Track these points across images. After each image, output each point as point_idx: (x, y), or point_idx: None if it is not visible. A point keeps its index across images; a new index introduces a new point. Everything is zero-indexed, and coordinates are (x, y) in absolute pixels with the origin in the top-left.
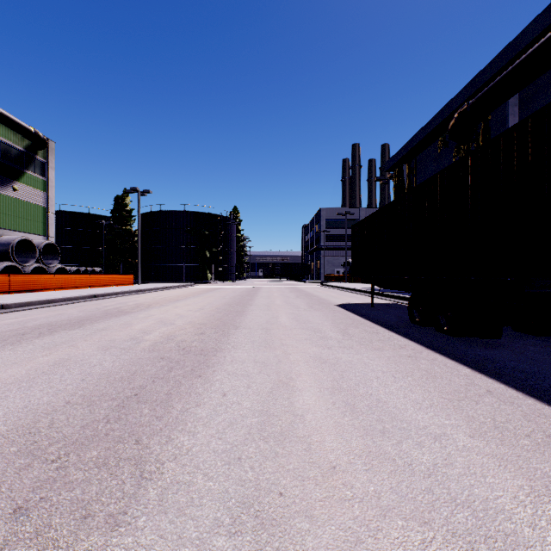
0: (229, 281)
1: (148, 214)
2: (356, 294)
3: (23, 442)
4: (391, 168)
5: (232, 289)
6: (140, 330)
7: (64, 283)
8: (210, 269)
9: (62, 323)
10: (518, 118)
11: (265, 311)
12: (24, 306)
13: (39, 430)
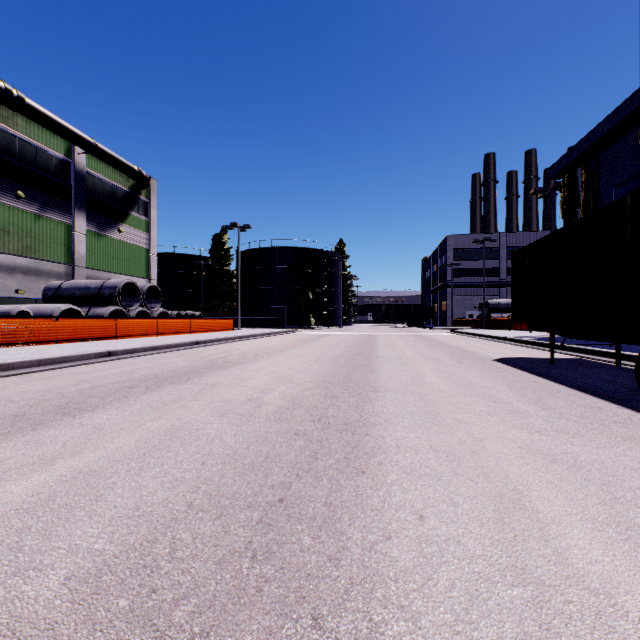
0: (335, 326)
1: (246, 253)
2: (510, 344)
3: (136, 587)
4: (557, 174)
5: (342, 336)
6: (255, 387)
7: (166, 328)
8: (313, 312)
9: (168, 374)
10: None
11: (400, 366)
12: (130, 353)
13: (156, 560)
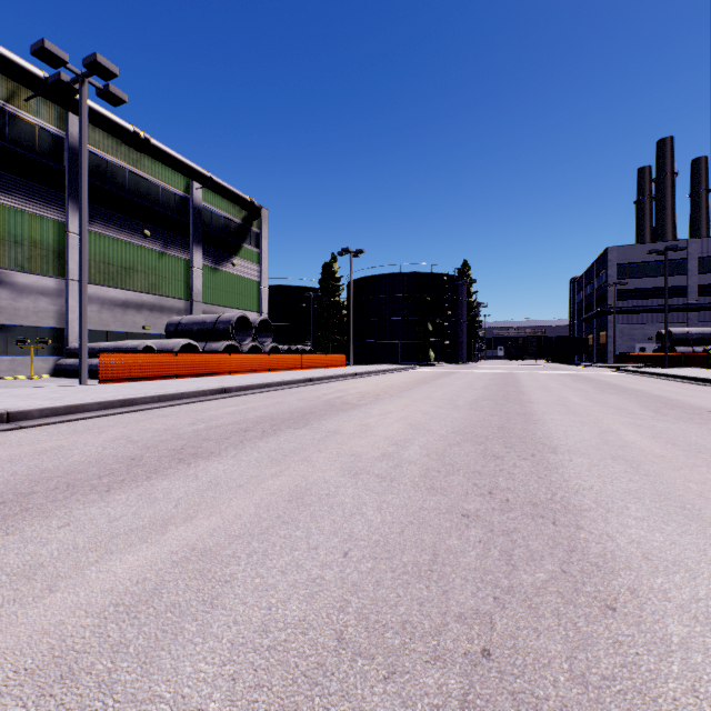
0: (459, 362)
1: (358, 281)
2: None
3: None
4: None
5: (472, 375)
6: (387, 438)
7: (277, 364)
8: (433, 346)
9: (284, 416)
10: None
11: (571, 416)
12: (243, 391)
13: None
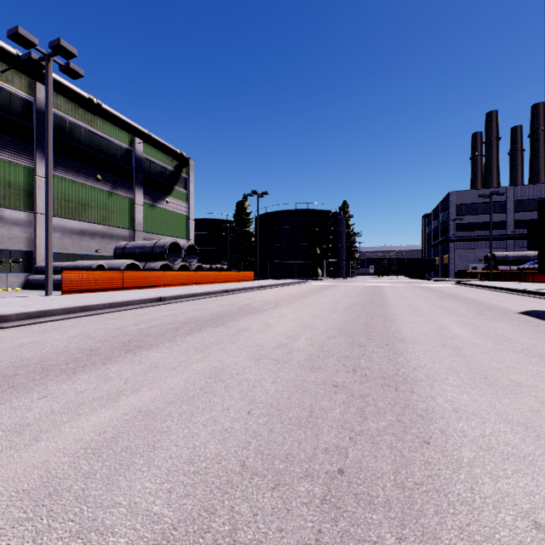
0: (340, 278)
1: (263, 216)
2: (529, 296)
3: None
4: None
5: (349, 287)
6: (282, 333)
7: (201, 279)
8: (320, 265)
9: (206, 318)
10: None
11: (417, 316)
12: (175, 299)
13: (217, 542)
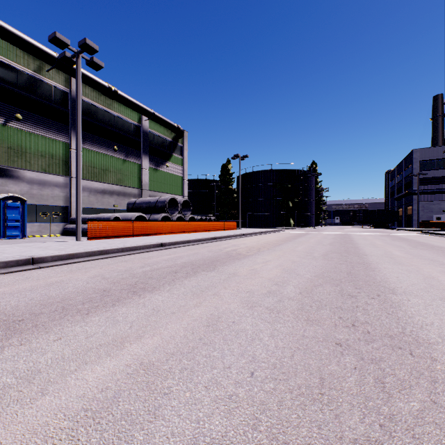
0: (310, 227)
1: (243, 175)
2: None
3: None
4: None
5: (320, 235)
6: (270, 279)
7: (194, 228)
8: (292, 216)
9: (199, 262)
10: None
11: (398, 265)
12: (173, 245)
13: None
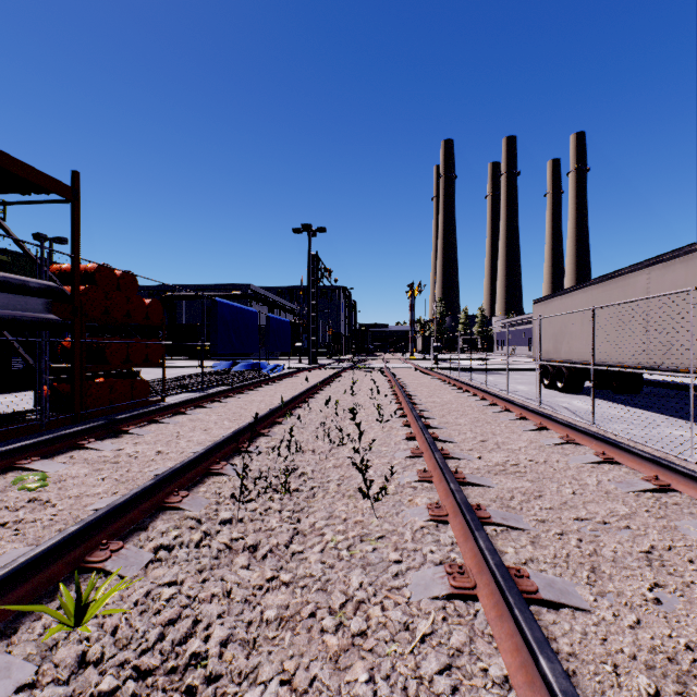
0: None
1: None
2: None
3: None
4: None
5: None
6: None
7: None
8: None
9: None
10: (185, 304)
11: None
12: None
13: None
